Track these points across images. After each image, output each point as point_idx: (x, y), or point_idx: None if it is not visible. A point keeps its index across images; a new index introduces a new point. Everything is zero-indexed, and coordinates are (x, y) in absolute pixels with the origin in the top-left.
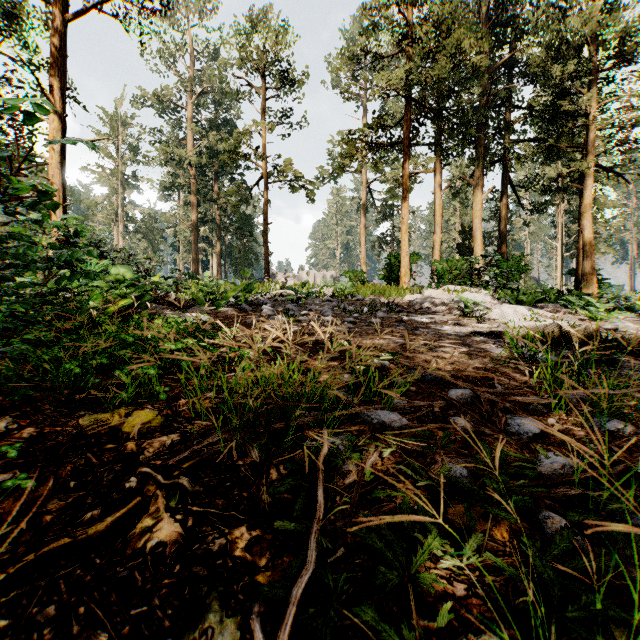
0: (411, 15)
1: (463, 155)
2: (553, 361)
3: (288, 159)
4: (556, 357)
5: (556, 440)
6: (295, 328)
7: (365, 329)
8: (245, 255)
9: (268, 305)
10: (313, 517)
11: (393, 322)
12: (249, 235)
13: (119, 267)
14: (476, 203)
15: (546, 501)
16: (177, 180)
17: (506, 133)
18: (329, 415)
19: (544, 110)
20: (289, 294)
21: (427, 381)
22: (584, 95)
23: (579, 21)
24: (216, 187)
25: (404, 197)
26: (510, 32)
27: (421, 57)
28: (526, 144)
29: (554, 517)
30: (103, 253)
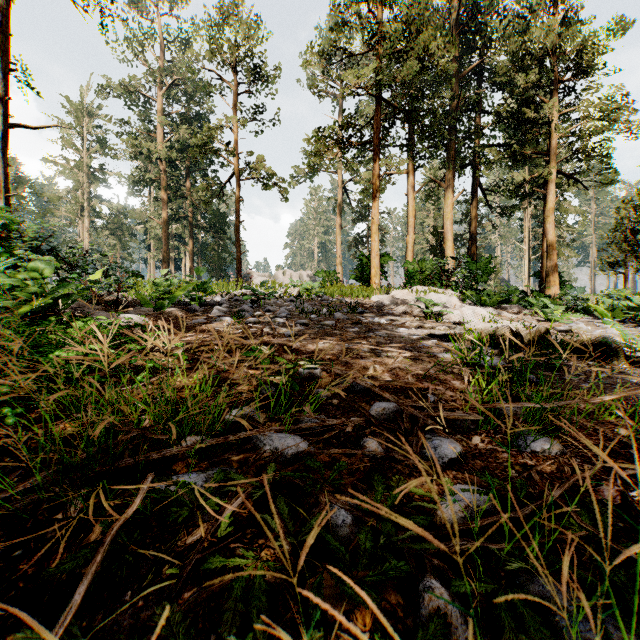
0: (381, 14)
1: (435, 158)
2: (491, 368)
3: (260, 156)
4: (503, 361)
5: (475, 465)
6: (238, 331)
7: (315, 332)
8: (219, 254)
9: (224, 305)
10: (113, 604)
11: (349, 324)
12: (223, 233)
13: (39, 263)
14: (447, 205)
15: (434, 561)
16: (146, 175)
17: (476, 137)
18: (209, 442)
19: (511, 116)
20: (252, 294)
21: (355, 392)
22: (547, 103)
23: (543, 31)
24: (188, 183)
25: (374, 197)
26: (479, 39)
27: (391, 57)
28: (494, 149)
29: (435, 589)
30: (53, 249)
